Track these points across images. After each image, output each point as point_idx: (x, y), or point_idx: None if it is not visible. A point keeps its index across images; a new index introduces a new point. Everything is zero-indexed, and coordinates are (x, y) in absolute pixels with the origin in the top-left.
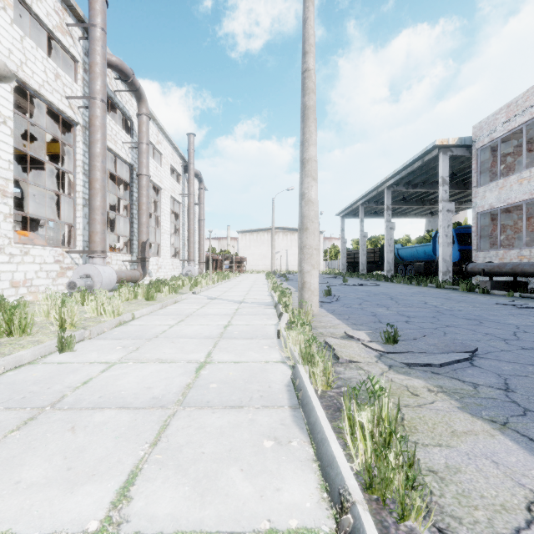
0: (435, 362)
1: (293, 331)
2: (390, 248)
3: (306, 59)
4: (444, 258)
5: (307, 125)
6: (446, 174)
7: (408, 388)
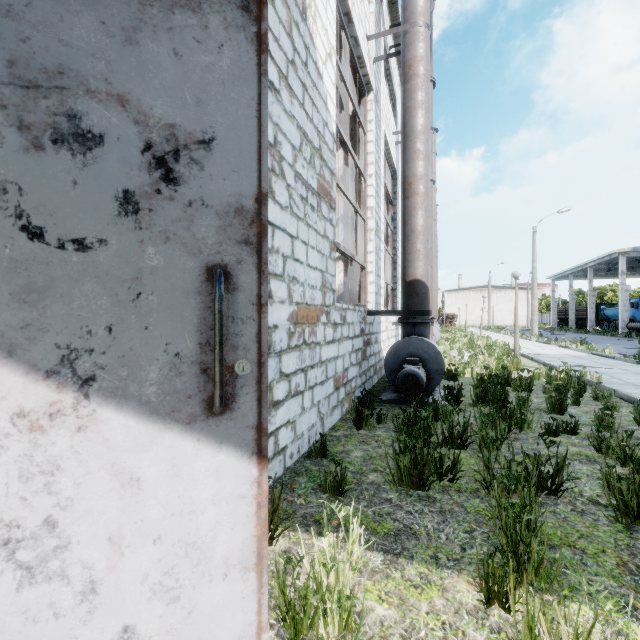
0: None
1: (534, 337)
2: (592, 310)
3: (533, 264)
4: (622, 319)
5: (534, 284)
6: (624, 268)
7: None
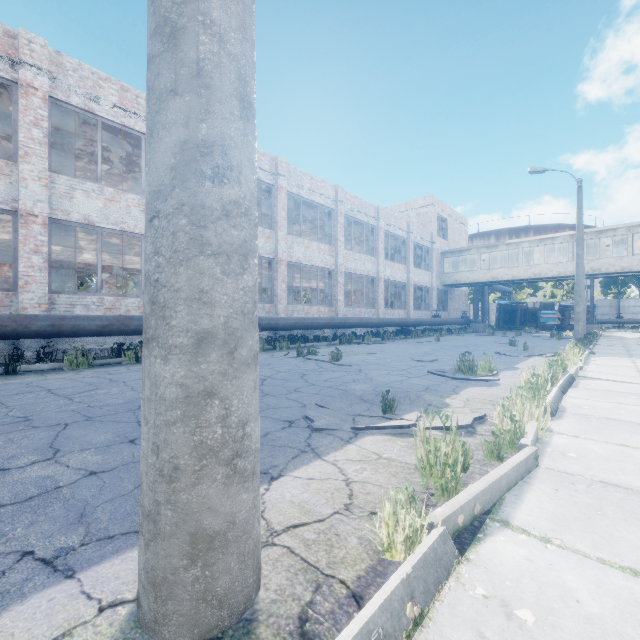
0: (417, 394)
1: (534, 402)
2: None
3: None
4: None
5: None
6: None
7: (465, 401)
